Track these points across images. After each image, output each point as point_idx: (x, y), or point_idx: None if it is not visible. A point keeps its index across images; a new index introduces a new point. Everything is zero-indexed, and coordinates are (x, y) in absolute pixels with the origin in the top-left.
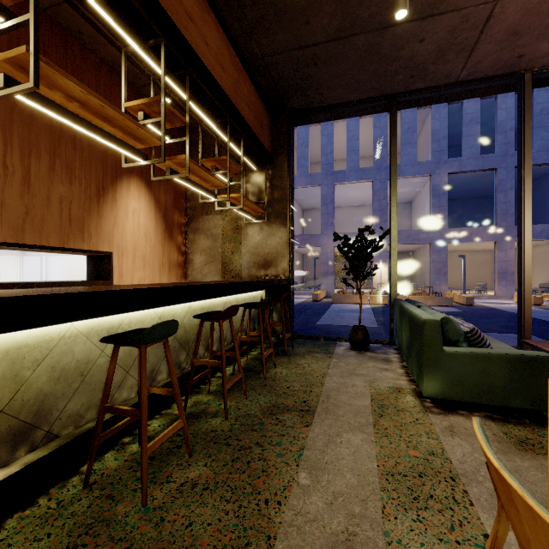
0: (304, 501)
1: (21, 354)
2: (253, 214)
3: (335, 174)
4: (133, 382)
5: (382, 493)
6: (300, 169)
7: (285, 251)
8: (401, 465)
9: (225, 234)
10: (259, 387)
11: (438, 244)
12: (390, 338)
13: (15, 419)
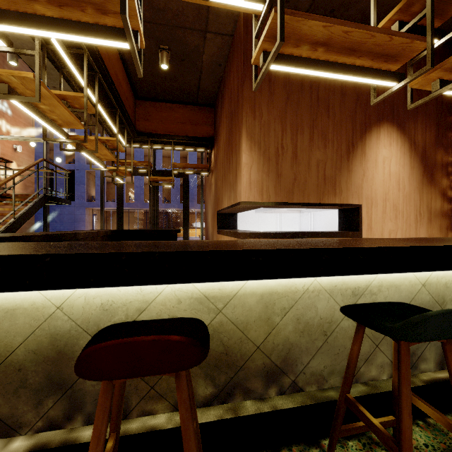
0: None
1: (272, 300)
2: None
3: None
4: (384, 359)
5: None
6: None
7: None
8: None
9: None
10: None
11: None
12: None
13: (268, 359)
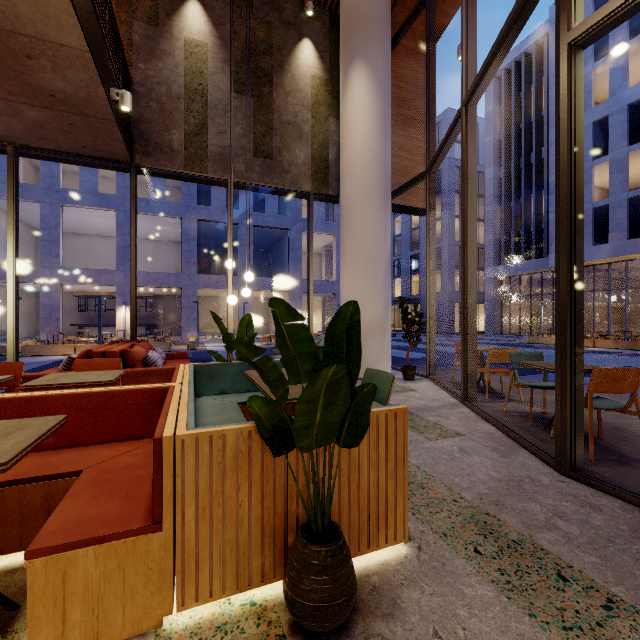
0: None
1: None
2: None
3: (63, 192)
4: None
5: None
6: (4, 173)
7: None
8: None
9: None
10: None
11: (189, 290)
12: None
13: None
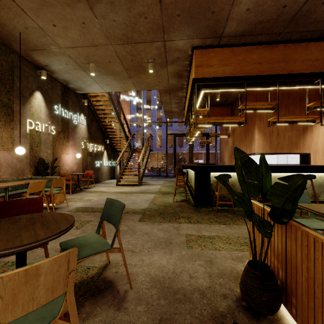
0: None
1: (275, 178)
2: None
3: None
4: None
5: None
6: None
7: None
8: None
9: None
10: None
11: None
12: None
13: None
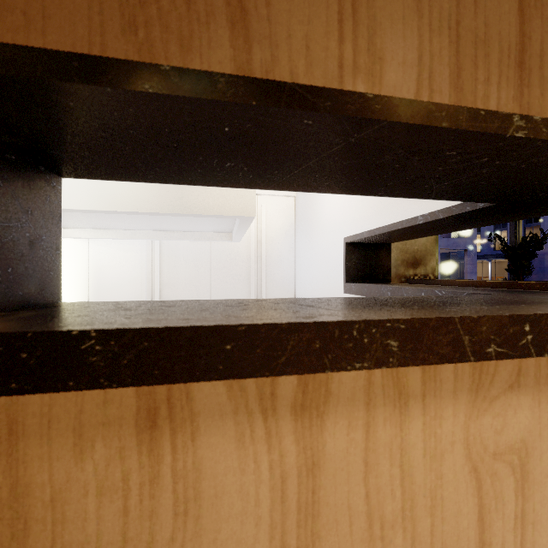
0: None
1: None
2: None
3: None
4: None
5: None
6: None
7: (434, 249)
8: None
9: None
10: None
11: None
12: None
13: None
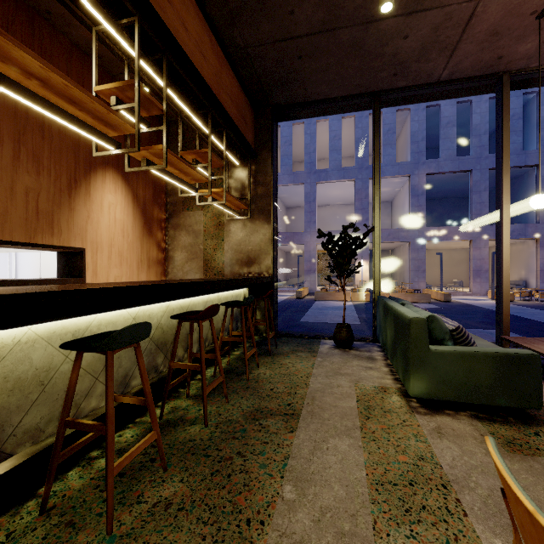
0: (290, 519)
1: None
2: (236, 211)
3: (318, 173)
4: (103, 389)
5: (372, 506)
6: (284, 167)
7: (268, 248)
8: (390, 472)
9: (207, 231)
10: (241, 389)
11: (417, 243)
12: (374, 335)
13: None
